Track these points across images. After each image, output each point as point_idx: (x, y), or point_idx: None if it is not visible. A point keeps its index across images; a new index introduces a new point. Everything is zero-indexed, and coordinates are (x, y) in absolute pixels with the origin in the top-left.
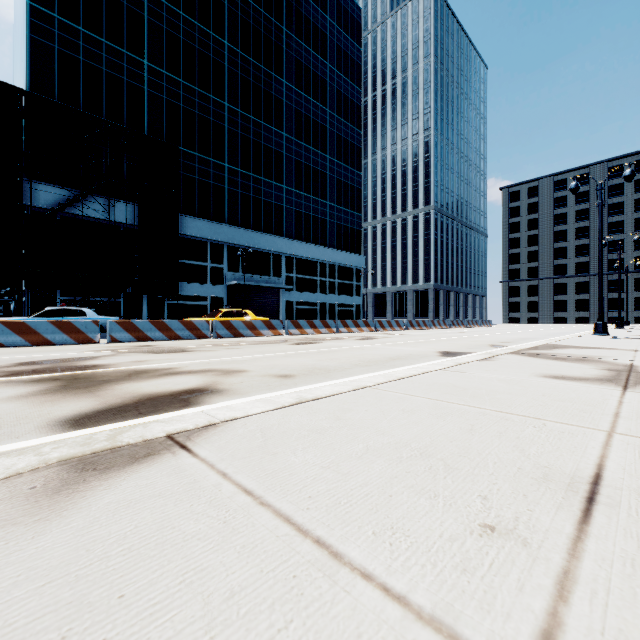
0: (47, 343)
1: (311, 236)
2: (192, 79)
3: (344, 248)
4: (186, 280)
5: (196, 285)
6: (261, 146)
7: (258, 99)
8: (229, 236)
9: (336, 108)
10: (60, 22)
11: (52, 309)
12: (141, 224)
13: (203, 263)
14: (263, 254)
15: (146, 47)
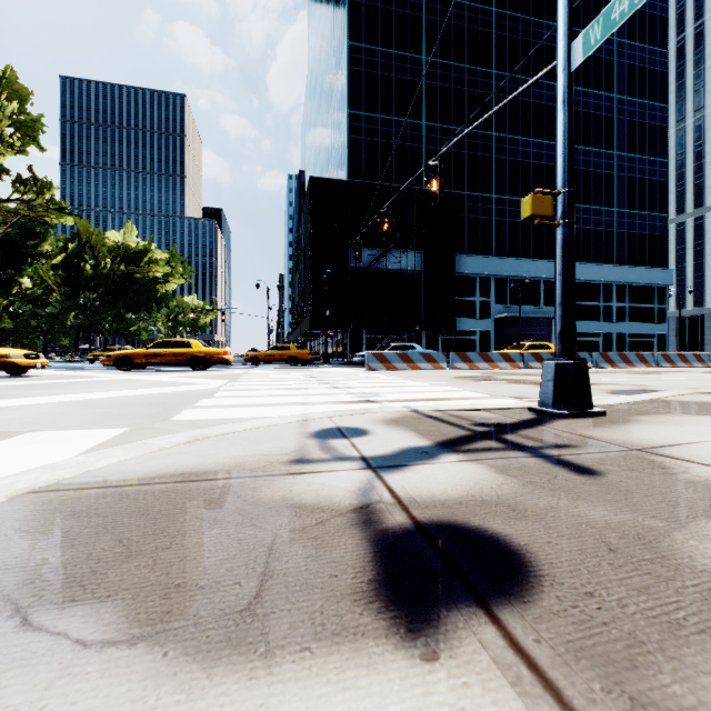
0: (418, 368)
1: (591, 254)
2: (461, 122)
3: (639, 262)
4: (456, 316)
5: (465, 320)
6: (530, 166)
7: (527, 116)
8: (497, 268)
9: (627, 89)
10: (365, 117)
11: (396, 345)
12: (426, 269)
13: (471, 298)
14: (532, 282)
15: (424, 109)
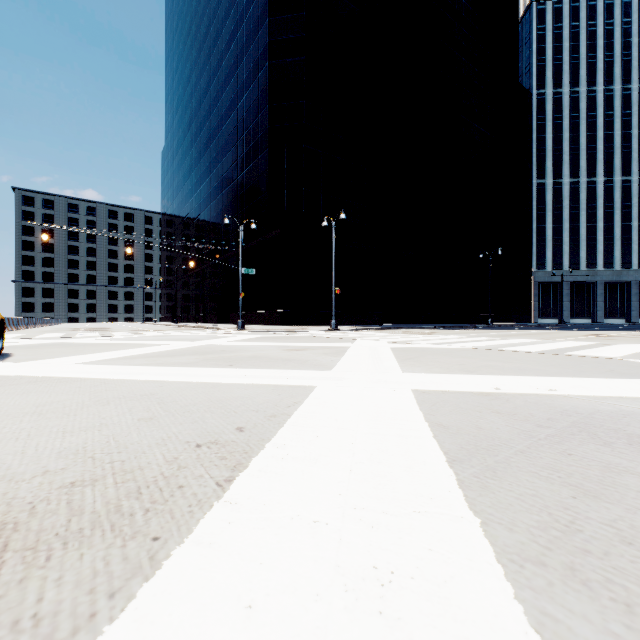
0: None
1: None
2: None
3: None
4: None
5: None
6: None
7: None
8: None
9: None
10: None
11: None
12: None
13: None
14: None
15: None
